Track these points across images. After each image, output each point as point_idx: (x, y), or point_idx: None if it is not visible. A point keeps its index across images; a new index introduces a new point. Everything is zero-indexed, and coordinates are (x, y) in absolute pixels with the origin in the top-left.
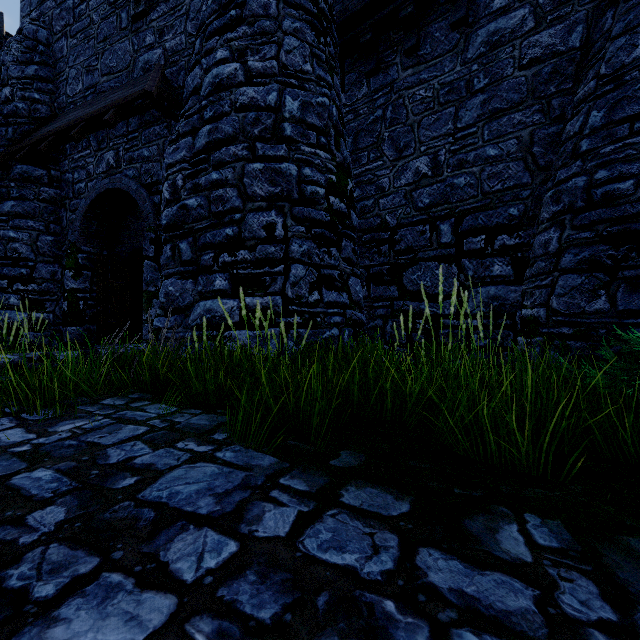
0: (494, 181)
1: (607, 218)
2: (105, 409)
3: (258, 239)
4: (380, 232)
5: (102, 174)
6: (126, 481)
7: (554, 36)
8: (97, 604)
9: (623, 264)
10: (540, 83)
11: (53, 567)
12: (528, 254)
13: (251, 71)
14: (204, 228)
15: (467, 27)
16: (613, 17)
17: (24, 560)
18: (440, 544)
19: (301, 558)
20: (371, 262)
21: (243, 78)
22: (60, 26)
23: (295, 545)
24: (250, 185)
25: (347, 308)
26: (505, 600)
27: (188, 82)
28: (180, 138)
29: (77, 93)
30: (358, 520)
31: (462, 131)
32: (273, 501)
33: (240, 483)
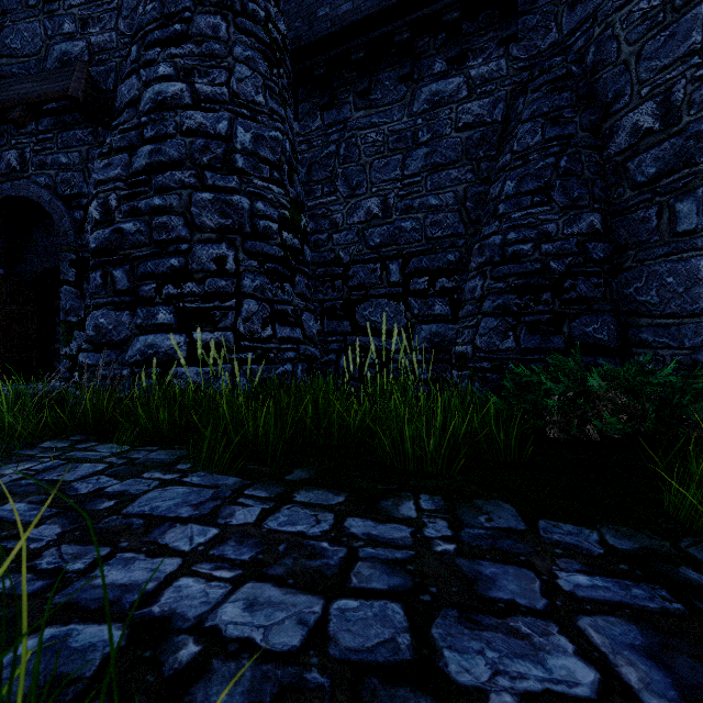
0: (435, 228)
1: (515, 273)
2: (48, 452)
3: (207, 272)
4: (334, 267)
5: None
6: (106, 504)
7: (482, 107)
8: (122, 567)
9: (525, 311)
10: (472, 146)
11: (74, 556)
12: (461, 297)
13: (199, 94)
14: (144, 256)
15: (413, 82)
16: (523, 103)
17: (45, 555)
18: (361, 515)
19: (266, 531)
20: (325, 296)
21: (190, 100)
22: None
23: (261, 526)
24: (198, 215)
25: (301, 343)
26: (394, 534)
27: (123, 91)
28: (113, 153)
29: None
30: (307, 509)
31: (409, 178)
32: (241, 505)
33: (211, 496)
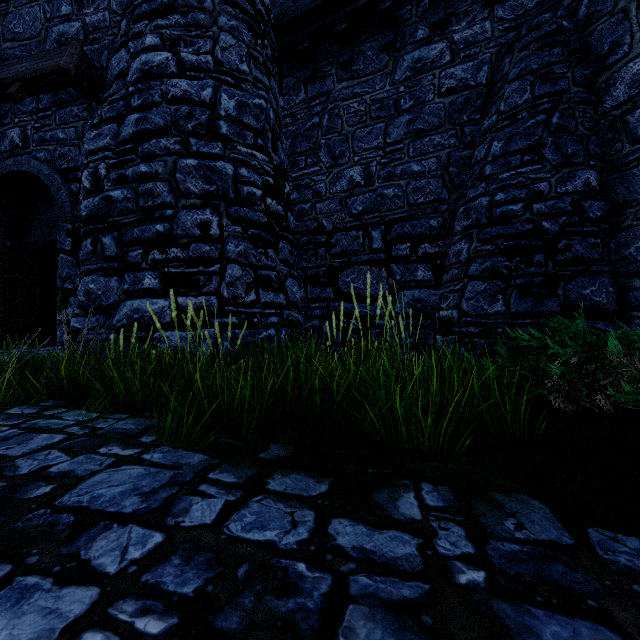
0: (418, 194)
1: (504, 234)
2: (11, 419)
3: (192, 237)
4: (317, 235)
5: (4, 153)
6: (40, 490)
7: (466, 71)
8: (11, 606)
9: (515, 273)
10: (455, 111)
11: None
12: (445, 262)
13: (184, 63)
14: (131, 223)
15: (395, 51)
16: (510, 63)
17: None
18: (350, 514)
19: (225, 540)
20: (308, 264)
21: (175, 69)
22: None
23: (220, 530)
24: (183, 181)
25: (284, 309)
26: (395, 550)
27: (112, 64)
28: (103, 124)
29: None
30: (281, 502)
31: (391, 146)
32: (201, 494)
33: (168, 481)
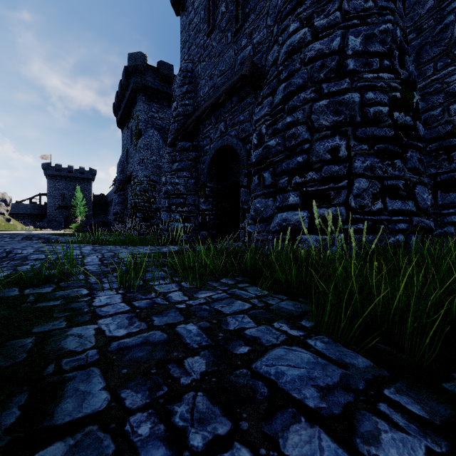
0: None
1: None
2: (223, 286)
3: (323, 161)
4: (450, 138)
5: (217, 138)
6: (241, 348)
7: None
8: None
9: None
10: None
11: (200, 416)
12: None
13: (317, 29)
14: (280, 160)
15: None
16: None
17: (183, 400)
18: None
19: None
20: (438, 170)
21: (310, 37)
22: (197, 58)
23: None
24: (316, 119)
25: (413, 215)
26: None
27: (269, 59)
28: (263, 100)
29: (205, 93)
30: None
31: None
32: (385, 418)
33: (339, 381)
